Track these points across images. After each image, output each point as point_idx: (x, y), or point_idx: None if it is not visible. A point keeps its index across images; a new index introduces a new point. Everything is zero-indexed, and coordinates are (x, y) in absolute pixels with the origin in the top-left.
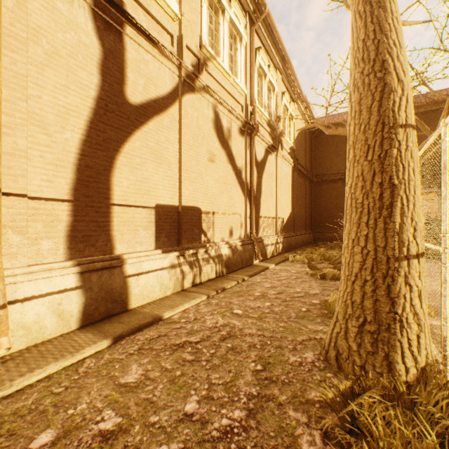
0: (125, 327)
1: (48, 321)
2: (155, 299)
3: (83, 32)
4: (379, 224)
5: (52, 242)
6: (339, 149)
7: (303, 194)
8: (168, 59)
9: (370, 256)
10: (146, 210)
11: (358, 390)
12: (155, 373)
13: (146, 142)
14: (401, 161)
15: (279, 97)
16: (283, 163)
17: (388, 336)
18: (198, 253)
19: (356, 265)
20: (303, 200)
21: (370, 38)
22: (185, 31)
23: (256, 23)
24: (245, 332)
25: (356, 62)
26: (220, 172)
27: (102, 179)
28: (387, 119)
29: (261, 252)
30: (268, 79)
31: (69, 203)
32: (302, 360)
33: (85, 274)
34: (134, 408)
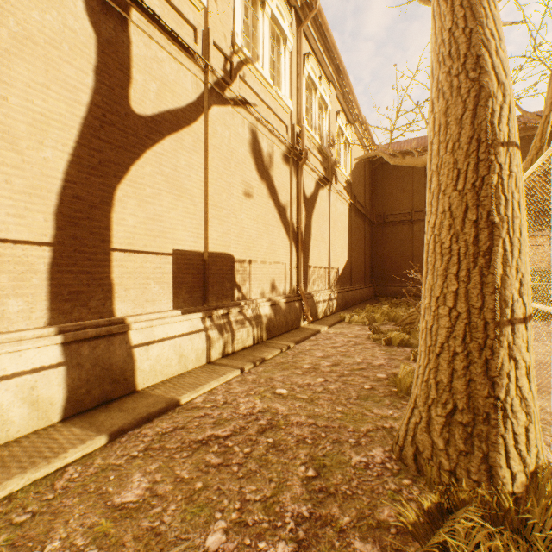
0: (128, 417)
1: (14, 413)
2: (172, 376)
3: (70, 13)
4: (473, 276)
5: (23, 301)
6: (405, 183)
7: (362, 239)
8: (189, 60)
9: (462, 320)
10: (160, 258)
11: (448, 506)
12: (166, 486)
13: (160, 166)
14: (503, 191)
15: (333, 117)
16: (337, 199)
17: (487, 429)
18: (230, 314)
19: (442, 332)
20: (362, 246)
21: (460, 26)
22: (213, 24)
23: (304, 22)
24: (292, 420)
25: (441, 59)
26: (259, 209)
27: (97, 215)
28: (484, 134)
29: (310, 312)
30: (319, 94)
31: (48, 248)
32: (368, 460)
33: (72, 345)
34: (131, 545)
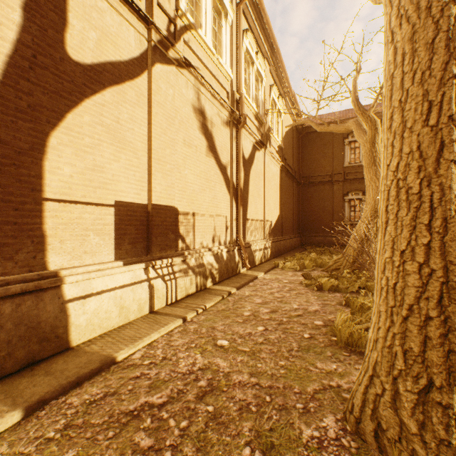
0: (54, 382)
1: None
2: (112, 329)
3: None
4: (451, 226)
5: None
6: (327, 150)
7: (291, 196)
8: (132, 14)
9: (436, 278)
10: (100, 209)
11: None
12: None
13: (100, 117)
14: None
15: (267, 89)
16: (271, 161)
17: None
18: (174, 263)
19: (410, 292)
20: (291, 202)
21: None
22: None
23: None
24: (234, 379)
25: None
26: (202, 166)
27: (26, 161)
28: None
29: (248, 259)
30: (256, 68)
31: None
32: (320, 434)
33: None
34: None
